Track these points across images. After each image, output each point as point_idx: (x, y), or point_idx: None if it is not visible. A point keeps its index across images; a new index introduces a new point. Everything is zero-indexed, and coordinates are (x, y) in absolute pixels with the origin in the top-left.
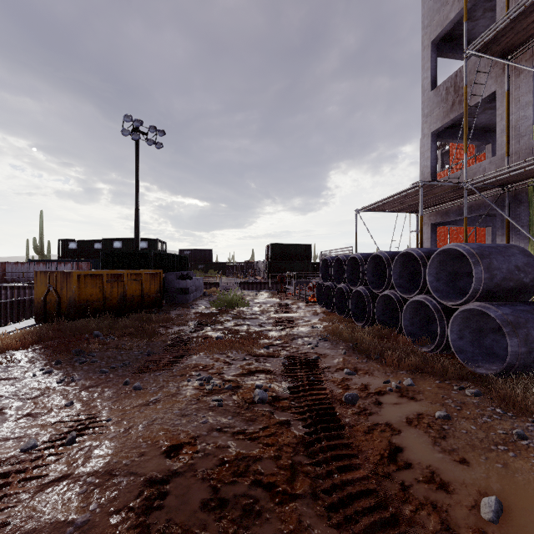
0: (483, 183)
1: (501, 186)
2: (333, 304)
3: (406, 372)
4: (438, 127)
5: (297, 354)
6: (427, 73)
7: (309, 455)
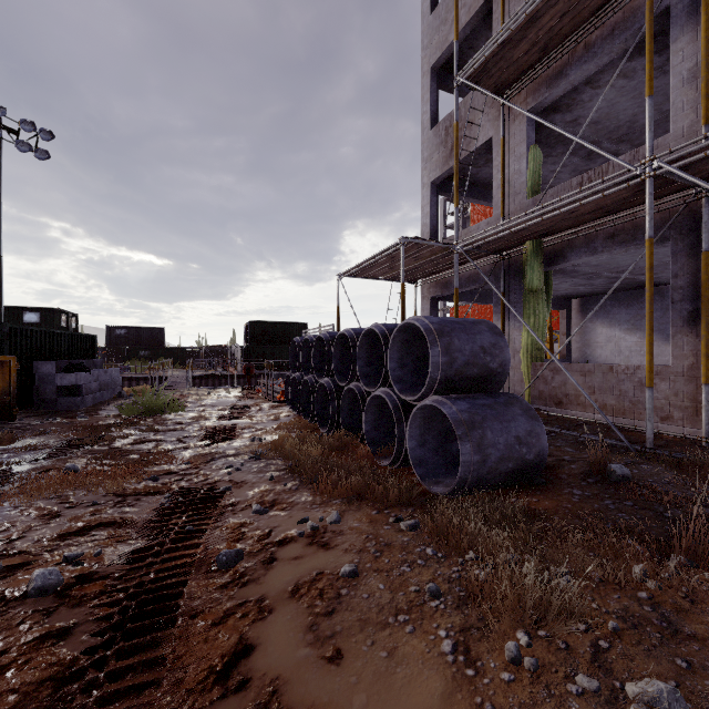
0: (473, 246)
1: (495, 252)
2: (299, 403)
3: (341, 501)
4: (438, 175)
5: (201, 485)
6: (427, 107)
7: (50, 707)
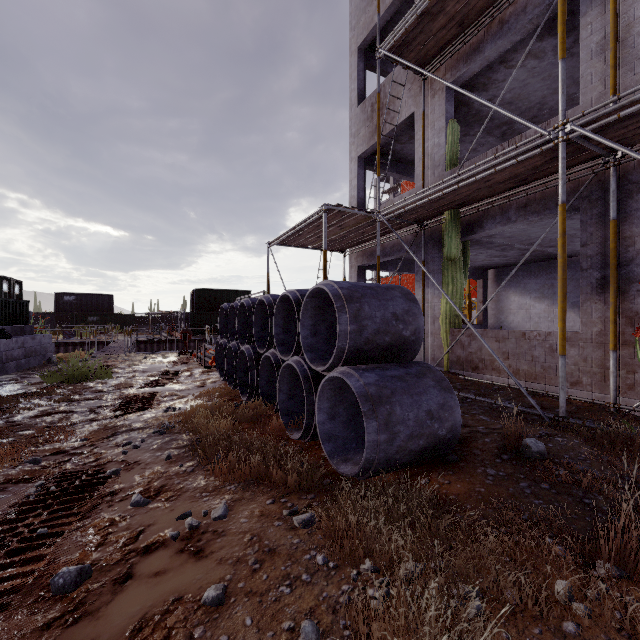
0: (394, 215)
1: (416, 222)
2: (225, 369)
3: (237, 486)
4: (364, 150)
5: (89, 467)
6: (355, 85)
7: None
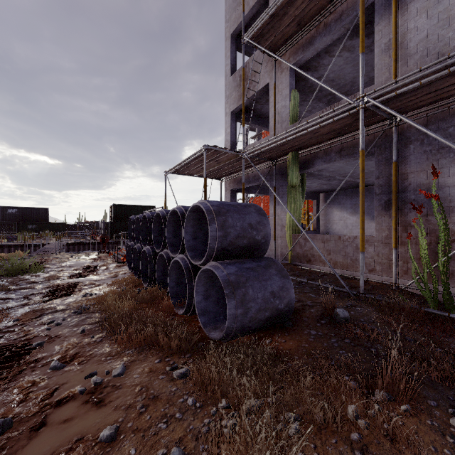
0: (254, 154)
1: (270, 160)
2: (132, 264)
3: (134, 351)
4: (235, 107)
5: (19, 341)
6: (228, 61)
7: None
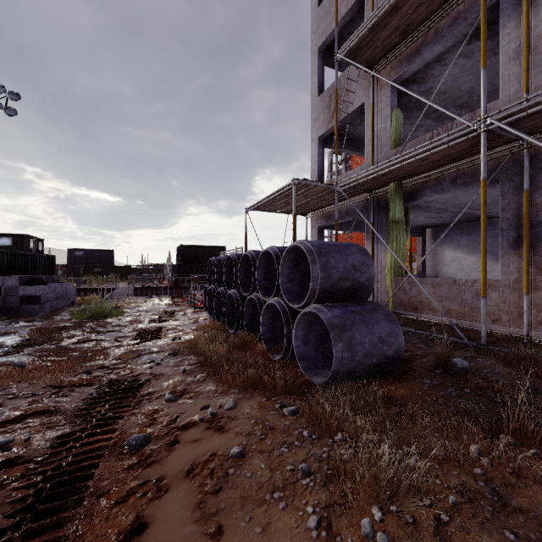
0: (349, 186)
1: (367, 191)
2: (214, 309)
3: (239, 390)
4: (323, 132)
5: (127, 377)
6: (315, 79)
7: None
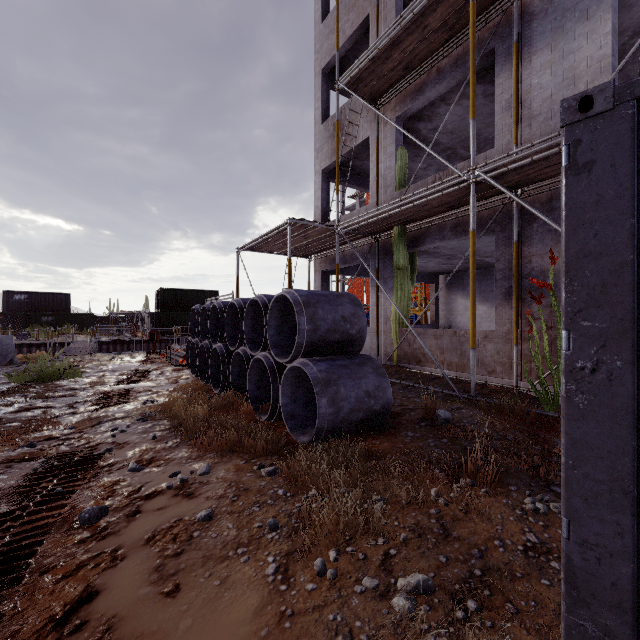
0: (350, 229)
1: (371, 235)
2: (197, 366)
3: (216, 454)
4: (327, 165)
5: (82, 448)
6: (319, 104)
7: None
